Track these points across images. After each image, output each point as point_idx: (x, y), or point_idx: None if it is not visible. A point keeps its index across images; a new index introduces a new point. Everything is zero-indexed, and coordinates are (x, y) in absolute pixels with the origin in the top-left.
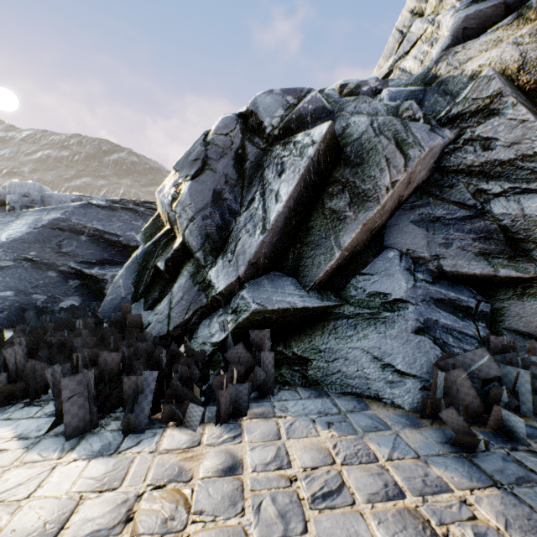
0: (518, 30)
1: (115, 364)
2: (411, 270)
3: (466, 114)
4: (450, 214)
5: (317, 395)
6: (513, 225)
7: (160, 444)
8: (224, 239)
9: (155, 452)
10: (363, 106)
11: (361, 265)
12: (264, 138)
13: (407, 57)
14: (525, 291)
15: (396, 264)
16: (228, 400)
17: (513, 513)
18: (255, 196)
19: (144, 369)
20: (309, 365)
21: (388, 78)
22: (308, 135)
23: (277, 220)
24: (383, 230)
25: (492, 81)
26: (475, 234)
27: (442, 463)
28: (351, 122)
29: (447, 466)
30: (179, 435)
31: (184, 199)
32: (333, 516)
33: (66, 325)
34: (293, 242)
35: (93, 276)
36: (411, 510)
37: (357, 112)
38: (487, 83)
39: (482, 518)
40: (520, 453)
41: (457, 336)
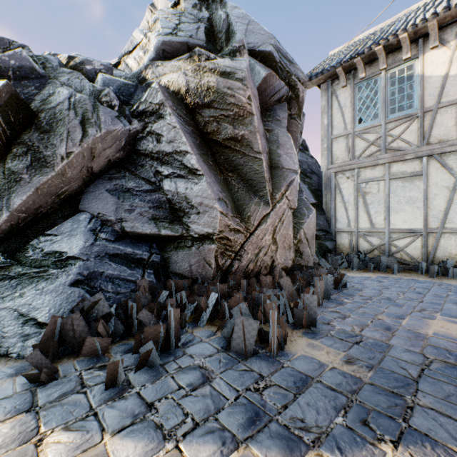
0: (189, 66)
1: None
2: (97, 231)
3: (147, 112)
4: (139, 187)
5: None
6: (173, 199)
7: None
8: None
9: None
10: (76, 81)
11: (47, 226)
12: None
13: (130, 55)
14: (179, 245)
15: (83, 226)
16: None
17: (11, 434)
18: None
19: None
20: None
21: (118, 67)
22: None
23: None
24: (81, 195)
25: (158, 93)
26: (152, 204)
27: None
28: (57, 92)
29: None
30: None
31: None
32: None
33: None
34: None
35: None
36: None
37: (69, 84)
38: (156, 93)
39: None
40: (92, 370)
41: (118, 283)
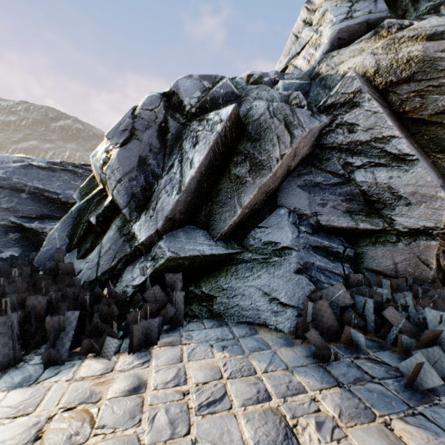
0: (375, 43)
1: (41, 306)
2: (296, 224)
3: (337, 104)
4: (327, 181)
5: (219, 325)
6: (369, 190)
7: (77, 373)
8: (147, 198)
9: (71, 380)
10: (264, 93)
11: (259, 220)
12: (184, 115)
13: (298, 57)
14: (377, 240)
15: (285, 219)
16: (141, 333)
17: (346, 405)
18: (174, 163)
19: (69, 310)
20: (214, 301)
21: (285, 72)
22: (218, 114)
23: (190, 183)
24: (277, 192)
25: (354, 81)
26: (343, 196)
27: (304, 372)
28: (254, 106)
29: (307, 374)
30: (95, 364)
31: (113, 163)
32: (213, 419)
33: (3, 273)
34: (205, 201)
35: (33, 229)
36: (274, 409)
37: (259, 97)
38: (351, 82)
39: (324, 410)
40: (361, 360)
41: (328, 275)
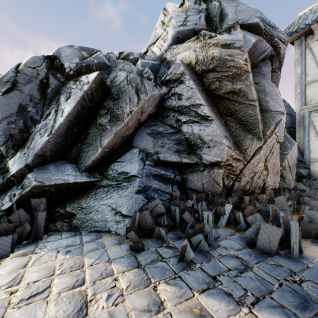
0: (196, 44)
1: None
2: (144, 159)
3: (172, 80)
4: (166, 130)
5: (73, 235)
6: (190, 137)
7: None
8: (25, 138)
9: None
10: (127, 66)
11: (117, 157)
12: (64, 75)
13: (154, 45)
14: (194, 169)
15: (136, 156)
16: None
17: (136, 279)
18: (51, 111)
19: None
20: (74, 217)
21: (146, 54)
22: (87, 77)
23: (59, 128)
24: (133, 137)
25: (180, 66)
26: (175, 141)
27: (119, 261)
28: (118, 75)
29: (121, 262)
30: None
31: None
32: (26, 308)
33: None
34: (76, 142)
35: None
36: (82, 291)
37: (123, 69)
38: (179, 67)
39: (118, 285)
40: (162, 248)
41: (160, 193)
